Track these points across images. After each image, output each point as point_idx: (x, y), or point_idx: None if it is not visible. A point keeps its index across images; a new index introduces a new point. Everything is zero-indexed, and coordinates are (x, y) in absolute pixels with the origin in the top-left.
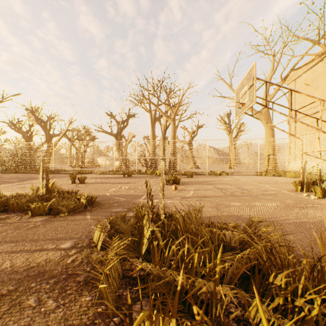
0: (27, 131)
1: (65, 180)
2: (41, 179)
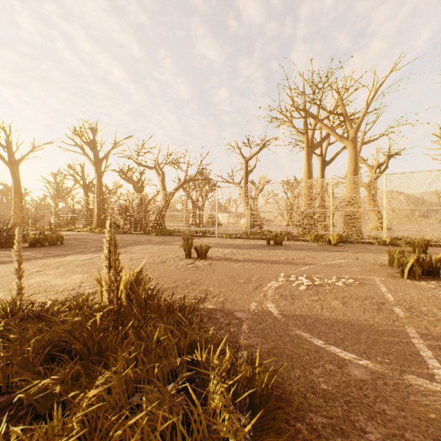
0: (138, 181)
1: (176, 249)
2: (106, 263)
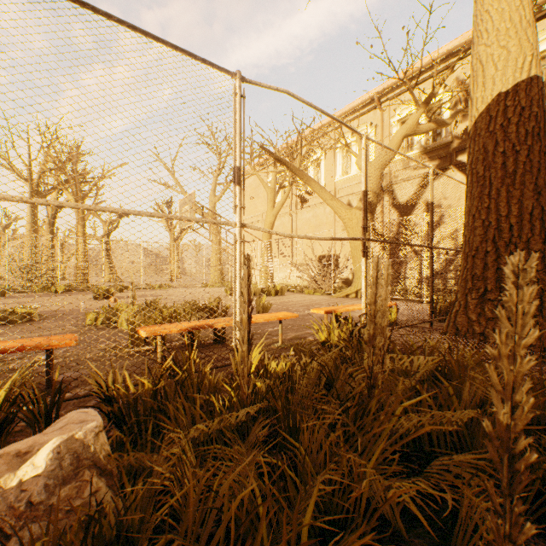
0: None
1: None
2: None
